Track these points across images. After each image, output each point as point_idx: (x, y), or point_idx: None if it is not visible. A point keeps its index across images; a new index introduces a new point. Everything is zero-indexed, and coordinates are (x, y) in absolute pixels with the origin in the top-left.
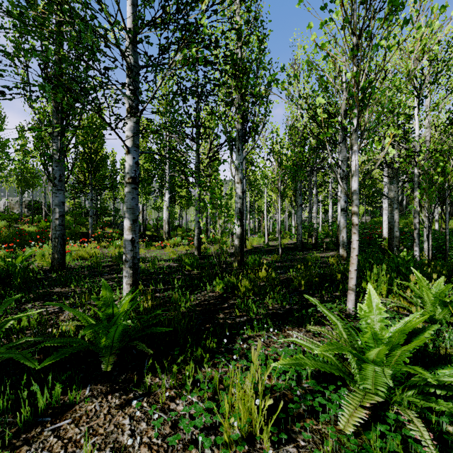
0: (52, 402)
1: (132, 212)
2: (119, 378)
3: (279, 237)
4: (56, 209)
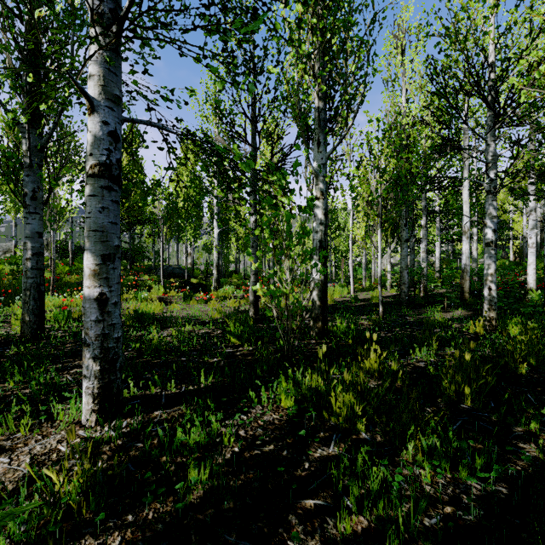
0: None
1: (99, 239)
2: None
3: (380, 288)
4: (28, 244)
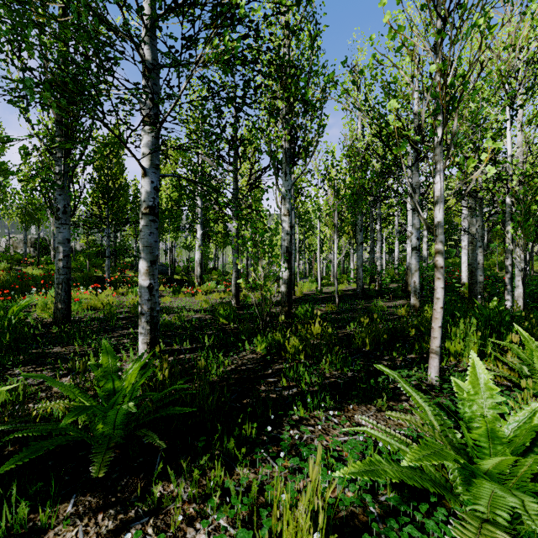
0: (14, 527)
1: (149, 251)
2: (119, 484)
3: (336, 282)
4: (60, 248)
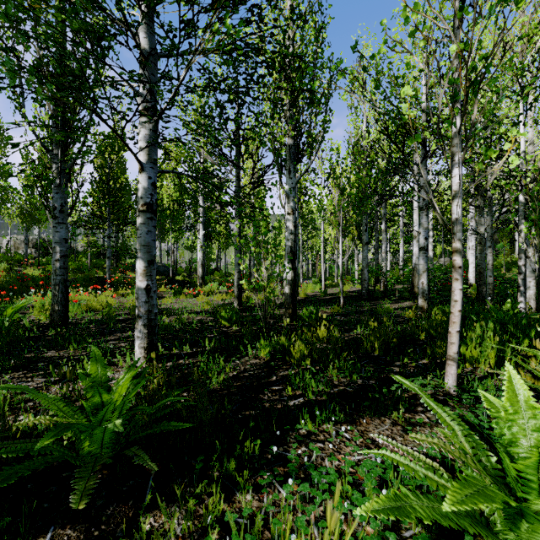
0: None
1: (146, 251)
2: (104, 513)
3: (341, 283)
4: (57, 248)
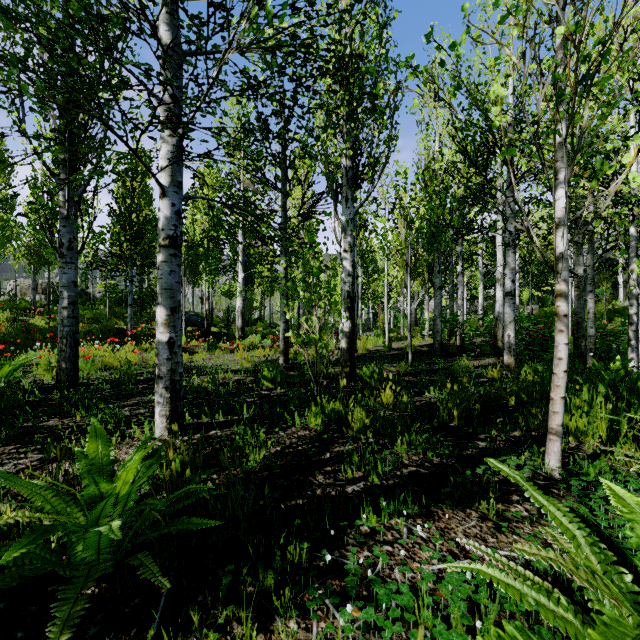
0: None
1: (169, 295)
2: None
3: (409, 336)
4: (64, 293)
